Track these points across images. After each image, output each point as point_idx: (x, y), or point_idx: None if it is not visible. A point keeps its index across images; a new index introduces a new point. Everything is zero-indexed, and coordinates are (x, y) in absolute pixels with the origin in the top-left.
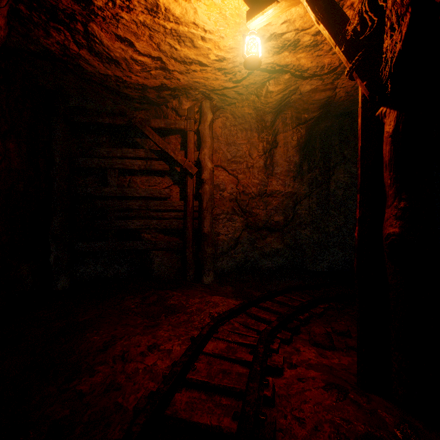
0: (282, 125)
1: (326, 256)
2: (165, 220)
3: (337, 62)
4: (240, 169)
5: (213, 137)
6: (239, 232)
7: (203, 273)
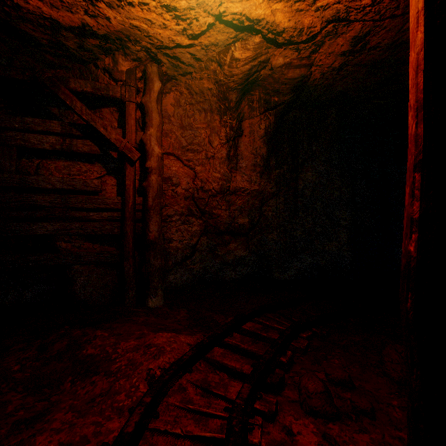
0: (248, 109)
1: (293, 263)
2: (93, 222)
3: (319, 26)
4: (198, 159)
5: (162, 113)
6: (197, 238)
7: (148, 293)
